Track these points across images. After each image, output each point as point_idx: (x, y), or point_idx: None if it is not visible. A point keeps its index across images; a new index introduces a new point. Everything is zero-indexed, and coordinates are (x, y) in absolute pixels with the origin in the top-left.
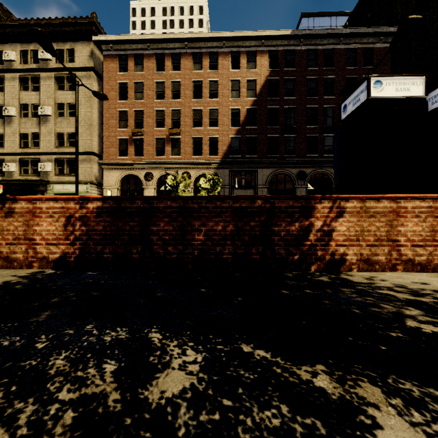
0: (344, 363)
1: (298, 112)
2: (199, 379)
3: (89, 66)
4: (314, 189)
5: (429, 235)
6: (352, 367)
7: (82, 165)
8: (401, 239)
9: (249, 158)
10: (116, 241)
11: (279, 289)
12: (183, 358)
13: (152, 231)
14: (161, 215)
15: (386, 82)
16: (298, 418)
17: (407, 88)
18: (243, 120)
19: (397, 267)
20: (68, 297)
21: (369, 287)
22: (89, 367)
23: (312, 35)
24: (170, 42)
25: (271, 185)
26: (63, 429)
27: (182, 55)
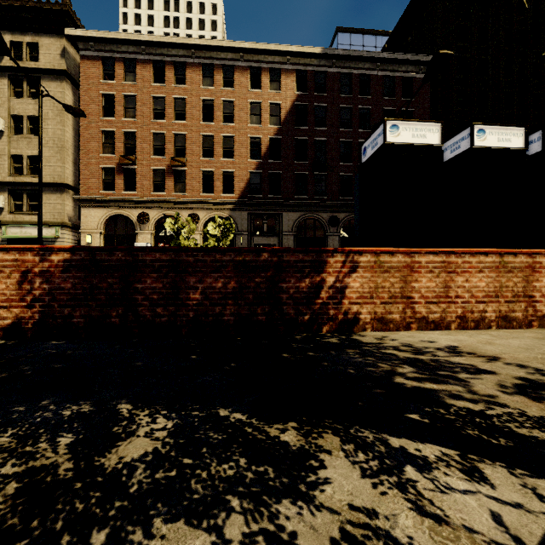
0: (317, 419)
1: (330, 146)
2: (164, 443)
3: (60, 68)
4: (348, 237)
5: (442, 291)
6: (323, 422)
7: (49, 201)
8: (415, 296)
9: (272, 198)
10: (90, 302)
11: (280, 353)
12: (151, 426)
13: (137, 289)
14: (148, 270)
15: (402, 127)
16: (253, 467)
17: (423, 135)
18: (265, 152)
19: (412, 325)
20: (20, 371)
21: (375, 347)
22: (40, 441)
23: (346, 56)
24: (173, 48)
25: (300, 232)
26: (4, 498)
27: (188, 65)
